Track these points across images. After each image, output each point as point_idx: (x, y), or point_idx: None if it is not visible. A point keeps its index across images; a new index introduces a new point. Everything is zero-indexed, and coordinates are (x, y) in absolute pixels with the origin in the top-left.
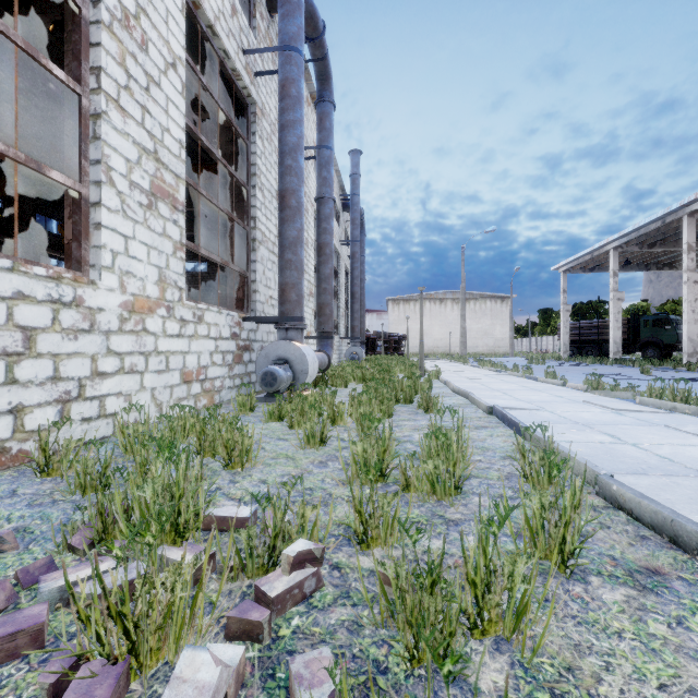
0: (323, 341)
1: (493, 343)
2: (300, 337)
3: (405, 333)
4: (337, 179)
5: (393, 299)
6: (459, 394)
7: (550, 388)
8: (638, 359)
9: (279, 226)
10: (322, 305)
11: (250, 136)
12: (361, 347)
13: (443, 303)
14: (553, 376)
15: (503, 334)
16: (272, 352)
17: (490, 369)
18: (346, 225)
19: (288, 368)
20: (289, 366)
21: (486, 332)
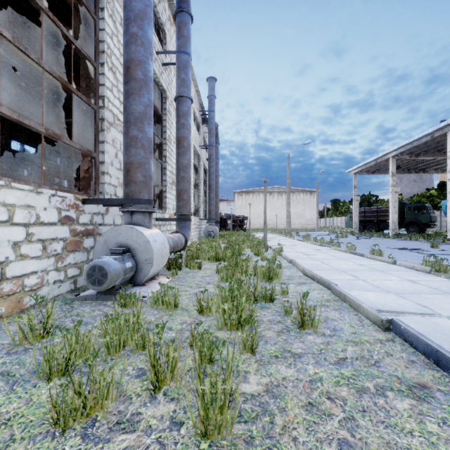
0: (181, 223)
1: (305, 221)
2: (147, 221)
3: (246, 215)
4: (197, 98)
5: (238, 192)
6: (314, 279)
7: (387, 267)
8: (413, 234)
9: (124, 100)
10: (180, 191)
11: (98, 12)
12: (216, 225)
13: (272, 195)
14: (379, 254)
15: (311, 216)
16: (111, 239)
17: (314, 243)
18: (205, 135)
19: (129, 257)
20: (131, 255)
21: (300, 214)
